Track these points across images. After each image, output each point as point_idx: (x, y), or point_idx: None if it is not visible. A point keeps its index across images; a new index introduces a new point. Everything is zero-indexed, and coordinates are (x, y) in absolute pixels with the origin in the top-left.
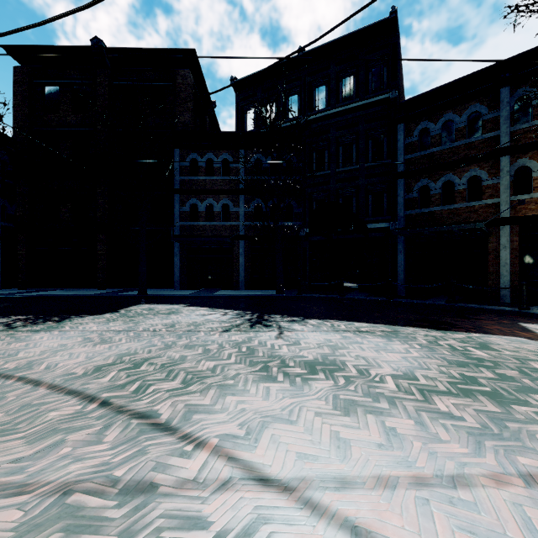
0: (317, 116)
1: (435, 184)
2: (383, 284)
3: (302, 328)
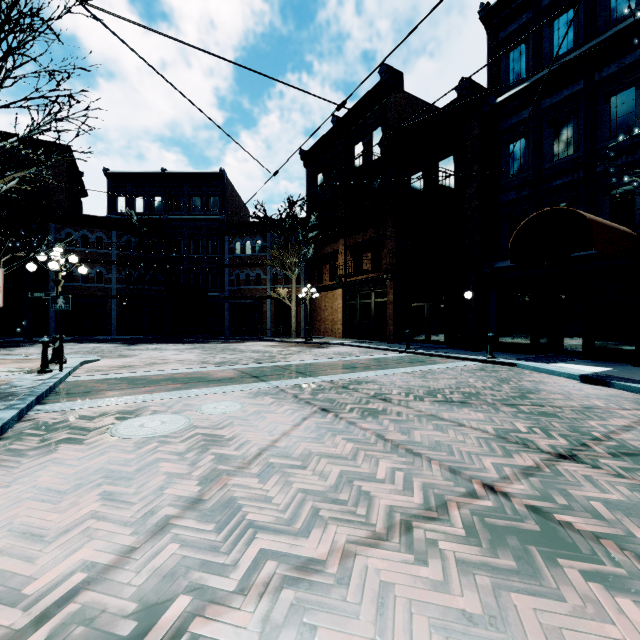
0: (175, 217)
1: (242, 274)
2: (218, 330)
3: (153, 345)
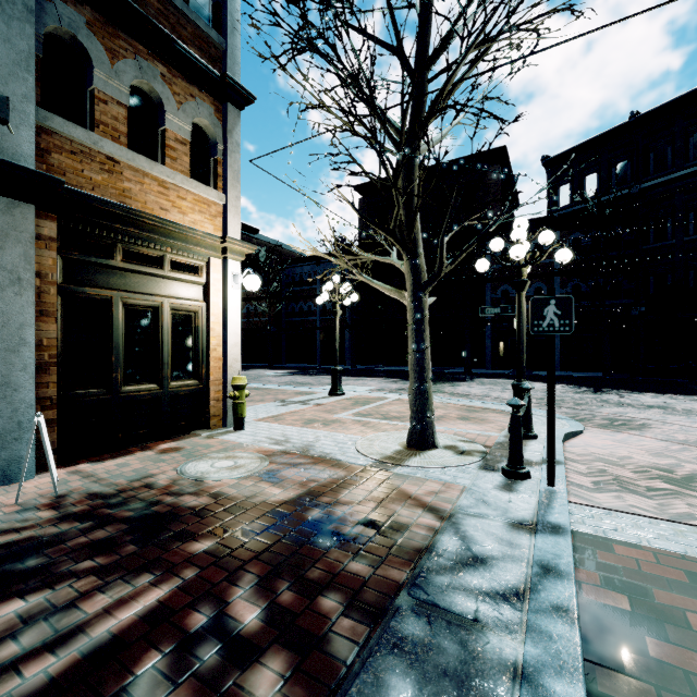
0: (655, 182)
1: None
2: None
3: (639, 396)
